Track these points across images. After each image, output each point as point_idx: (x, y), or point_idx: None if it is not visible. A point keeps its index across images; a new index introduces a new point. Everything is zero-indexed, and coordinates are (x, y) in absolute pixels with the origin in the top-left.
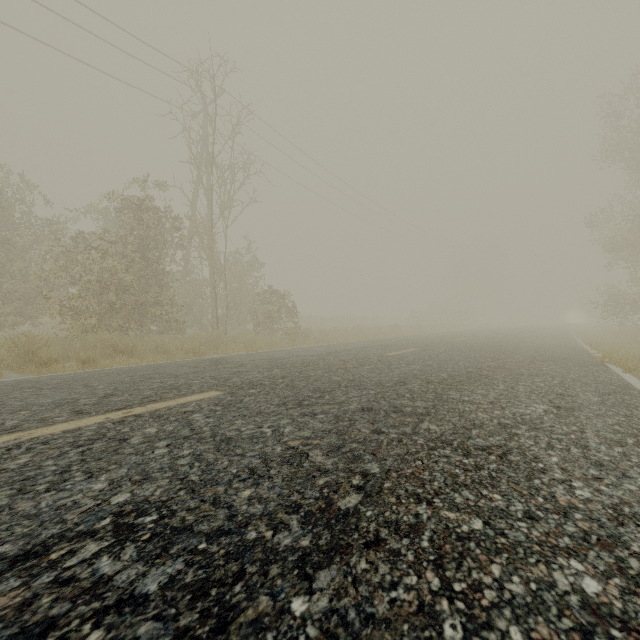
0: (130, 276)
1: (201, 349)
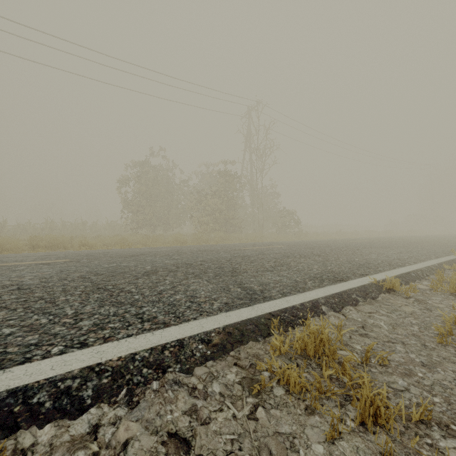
0: (224, 207)
1: (256, 239)
